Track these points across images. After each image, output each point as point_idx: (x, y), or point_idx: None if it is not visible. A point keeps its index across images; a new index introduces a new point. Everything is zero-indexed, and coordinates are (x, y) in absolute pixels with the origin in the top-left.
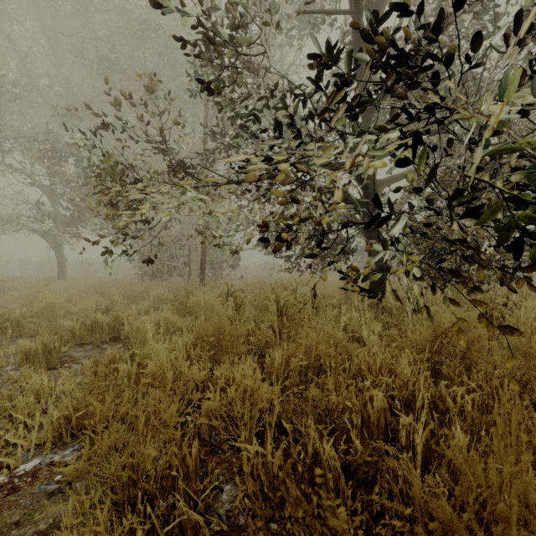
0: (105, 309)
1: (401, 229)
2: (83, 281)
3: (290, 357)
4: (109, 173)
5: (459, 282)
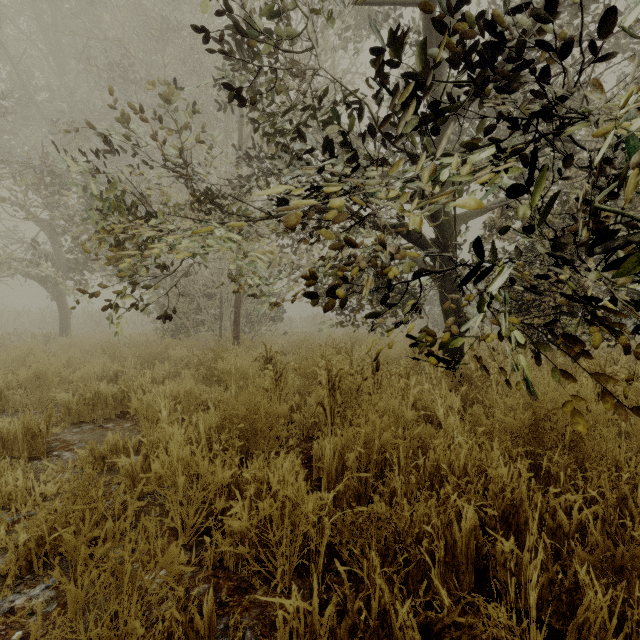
0: (114, 375)
1: (501, 282)
2: (90, 339)
3: (345, 448)
4: (114, 206)
5: (566, 349)
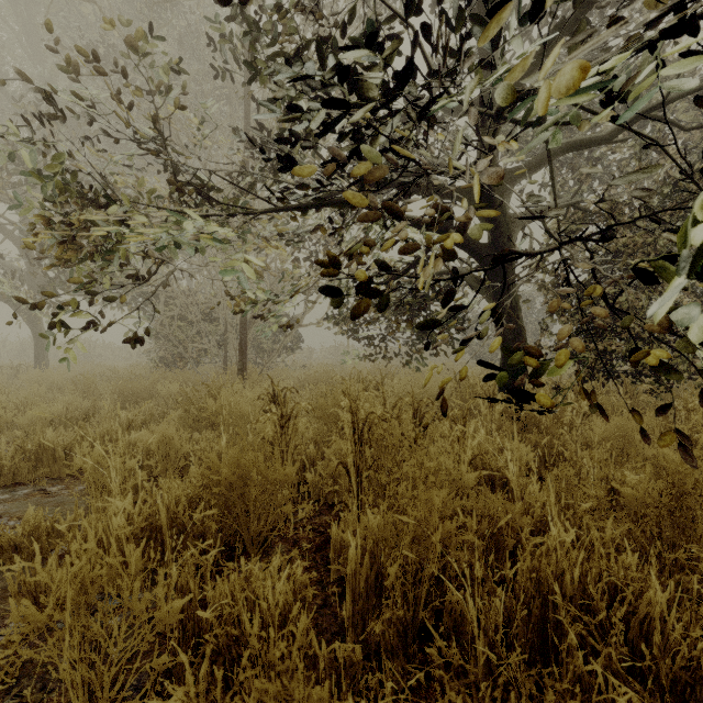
0: (83, 417)
1: None
2: (66, 372)
3: (380, 544)
4: (60, 188)
5: None
